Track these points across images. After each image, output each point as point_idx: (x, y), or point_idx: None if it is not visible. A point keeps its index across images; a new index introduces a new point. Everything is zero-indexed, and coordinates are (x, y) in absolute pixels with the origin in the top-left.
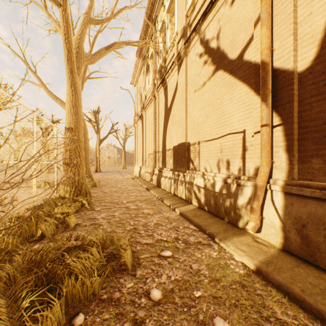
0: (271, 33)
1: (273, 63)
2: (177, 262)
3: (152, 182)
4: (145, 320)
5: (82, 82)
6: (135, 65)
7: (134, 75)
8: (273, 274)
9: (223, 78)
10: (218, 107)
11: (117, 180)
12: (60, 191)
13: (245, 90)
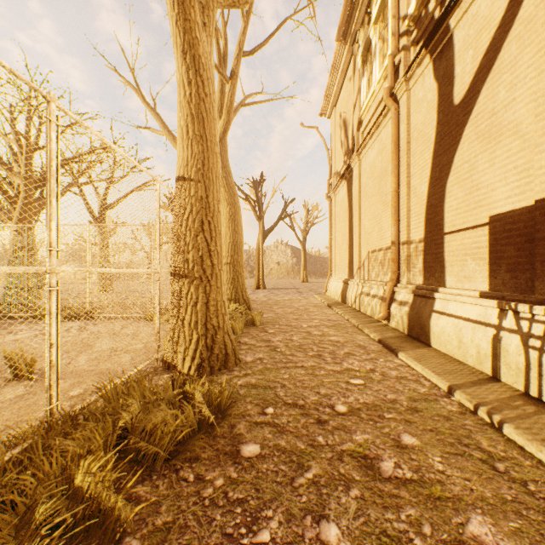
0: None
1: None
2: None
3: (386, 322)
4: None
5: (229, 107)
6: (332, 66)
7: (328, 91)
8: None
9: None
10: None
11: (298, 309)
12: (165, 345)
13: None
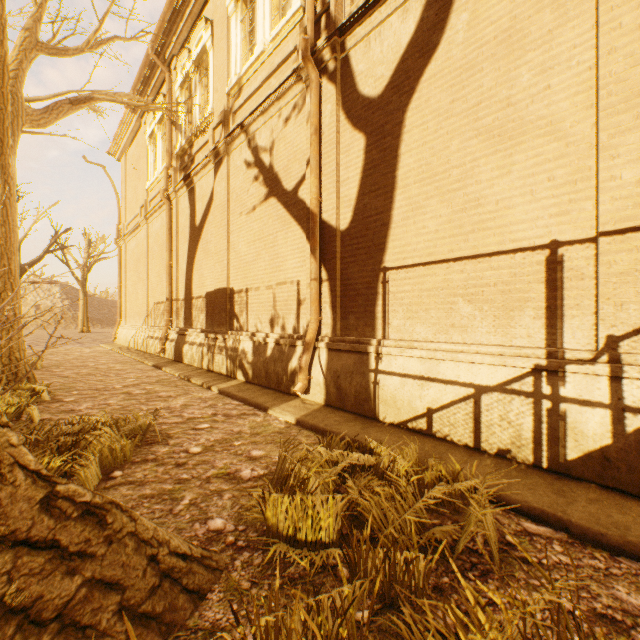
0: (321, 182)
1: (322, 215)
2: (216, 430)
3: (164, 355)
4: (188, 462)
5: None
6: (122, 121)
7: (118, 138)
8: (309, 421)
9: (277, 209)
10: (272, 246)
11: (82, 356)
12: None
13: (300, 233)
